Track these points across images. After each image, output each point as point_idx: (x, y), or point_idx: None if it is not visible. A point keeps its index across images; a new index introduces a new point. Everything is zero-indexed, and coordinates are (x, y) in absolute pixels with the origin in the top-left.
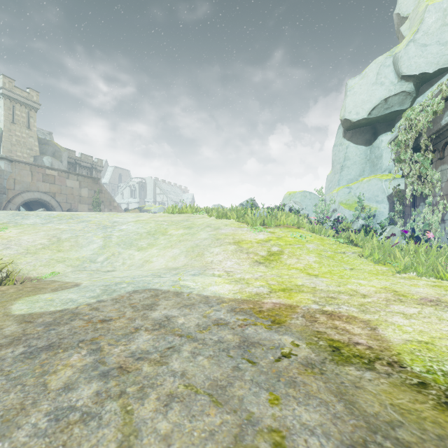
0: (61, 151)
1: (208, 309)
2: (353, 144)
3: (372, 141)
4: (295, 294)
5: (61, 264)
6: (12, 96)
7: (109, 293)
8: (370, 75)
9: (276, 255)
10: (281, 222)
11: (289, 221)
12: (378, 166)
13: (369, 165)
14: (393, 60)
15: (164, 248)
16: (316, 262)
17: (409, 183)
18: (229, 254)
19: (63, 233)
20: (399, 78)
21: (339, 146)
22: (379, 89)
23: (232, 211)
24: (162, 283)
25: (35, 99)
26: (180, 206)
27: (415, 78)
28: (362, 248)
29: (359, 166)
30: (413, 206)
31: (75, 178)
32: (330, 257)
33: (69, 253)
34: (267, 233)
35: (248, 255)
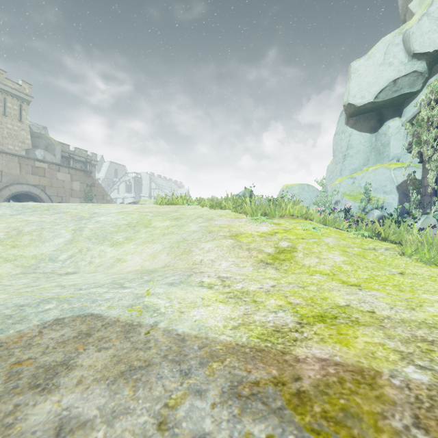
0: (54, 145)
1: (178, 387)
2: (357, 131)
3: (377, 128)
4: (348, 330)
5: (9, 264)
6: (3, 88)
7: (5, 327)
8: (377, 56)
9: (287, 252)
10: (287, 212)
11: (296, 210)
12: (385, 155)
13: (375, 154)
14: (403, 37)
15: (144, 243)
16: (345, 263)
17: (435, 166)
18: (225, 251)
19: (27, 225)
20: (410, 56)
21: (341, 134)
22: (387, 70)
23: (228, 200)
24: (114, 302)
25: (27, 91)
26: (171, 197)
27: (428, 55)
28: (391, 243)
29: (363, 155)
30: (434, 194)
31: (66, 171)
32: (359, 255)
33: (26, 249)
34: (271, 224)
35: (250, 252)
